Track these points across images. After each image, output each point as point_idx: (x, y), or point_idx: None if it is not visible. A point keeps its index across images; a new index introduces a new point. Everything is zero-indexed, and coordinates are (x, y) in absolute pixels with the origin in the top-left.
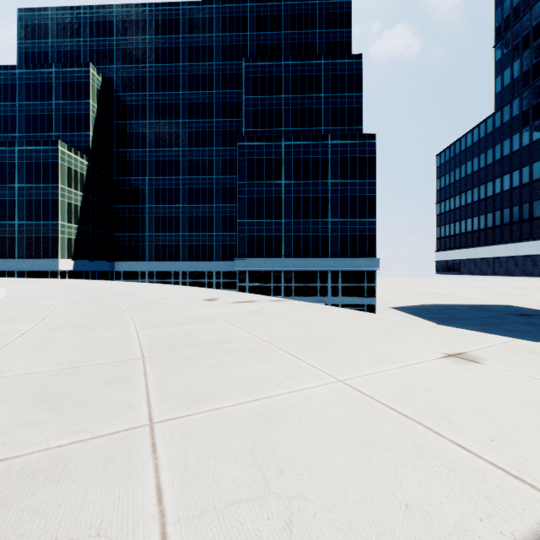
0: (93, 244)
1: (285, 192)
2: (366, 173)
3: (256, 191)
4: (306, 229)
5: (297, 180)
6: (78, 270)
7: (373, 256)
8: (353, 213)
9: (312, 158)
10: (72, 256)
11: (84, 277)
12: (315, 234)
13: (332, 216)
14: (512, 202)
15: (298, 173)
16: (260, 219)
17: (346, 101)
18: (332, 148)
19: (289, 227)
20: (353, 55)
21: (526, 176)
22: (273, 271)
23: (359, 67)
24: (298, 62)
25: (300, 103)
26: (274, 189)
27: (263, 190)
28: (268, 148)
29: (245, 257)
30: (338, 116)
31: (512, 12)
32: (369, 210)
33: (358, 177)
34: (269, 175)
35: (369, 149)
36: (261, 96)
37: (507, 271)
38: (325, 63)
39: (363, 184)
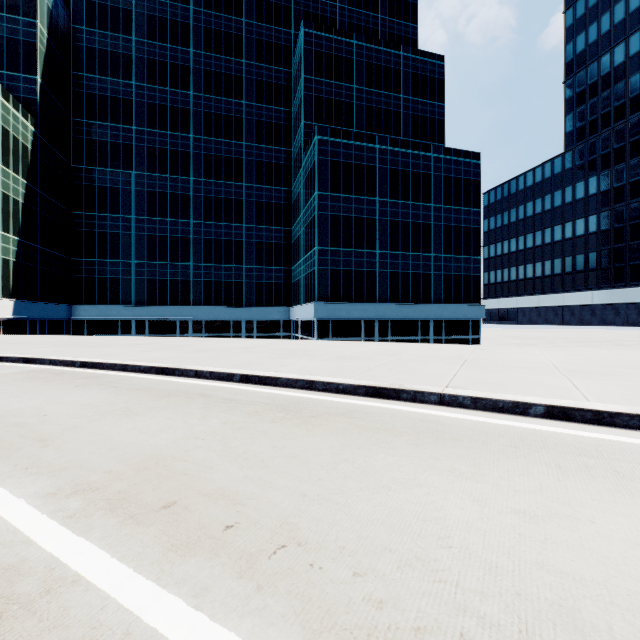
0: (41, 273)
1: (380, 214)
2: (471, 199)
3: (342, 207)
4: (405, 265)
5: (394, 199)
6: (19, 318)
7: (478, 301)
8: (458, 248)
9: (412, 172)
10: (9, 294)
11: (28, 331)
12: (416, 271)
13: (435, 250)
14: (588, 248)
15: (395, 189)
16: (347, 248)
17: (428, 110)
18: (435, 162)
19: (385, 261)
20: (436, 54)
21: (605, 222)
22: (365, 320)
23: (442, 72)
24: (373, 45)
25: (376, 100)
26: (366, 207)
27: (352, 207)
28: (358, 150)
29: (327, 301)
30: (419, 127)
31: (588, 49)
32: (473, 245)
33: (462, 204)
34: (360, 187)
35: (474, 171)
36: (326, 80)
37: (581, 320)
38: (404, 56)
39: (467, 213)
